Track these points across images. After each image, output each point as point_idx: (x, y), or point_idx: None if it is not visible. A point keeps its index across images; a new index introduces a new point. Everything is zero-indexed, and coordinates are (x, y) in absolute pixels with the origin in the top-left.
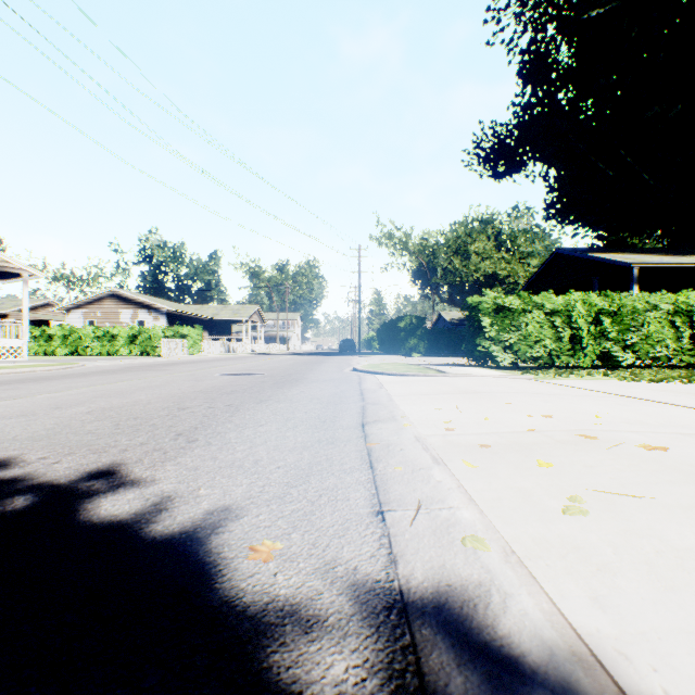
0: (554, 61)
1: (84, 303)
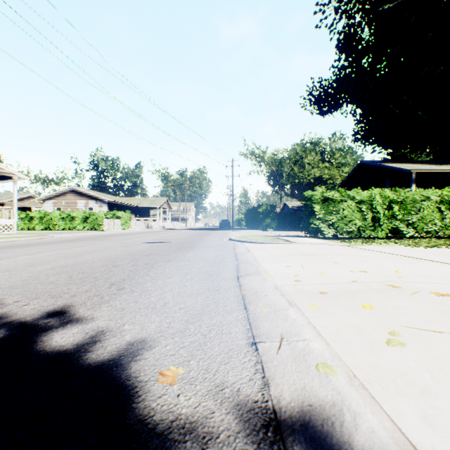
0: (360, 38)
1: (54, 196)
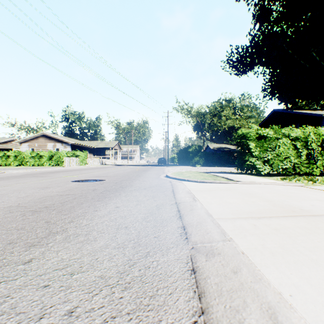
0: (272, 9)
1: (29, 139)
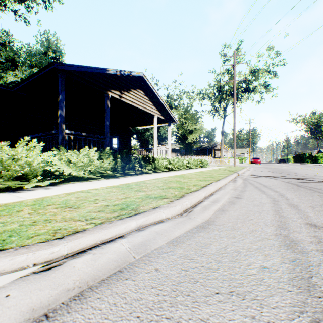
0: None
1: None
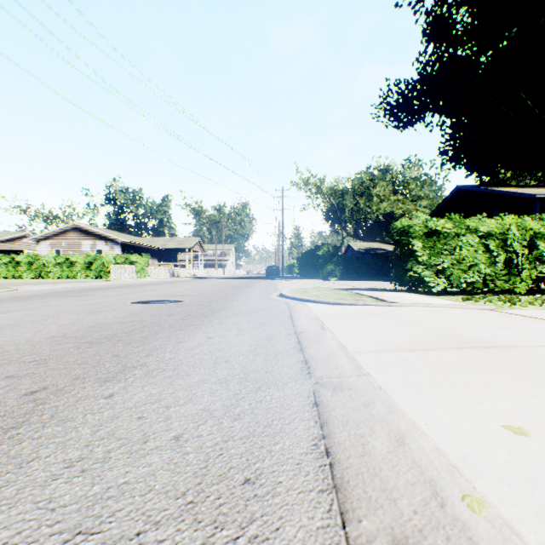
0: (455, 20)
1: (51, 235)
